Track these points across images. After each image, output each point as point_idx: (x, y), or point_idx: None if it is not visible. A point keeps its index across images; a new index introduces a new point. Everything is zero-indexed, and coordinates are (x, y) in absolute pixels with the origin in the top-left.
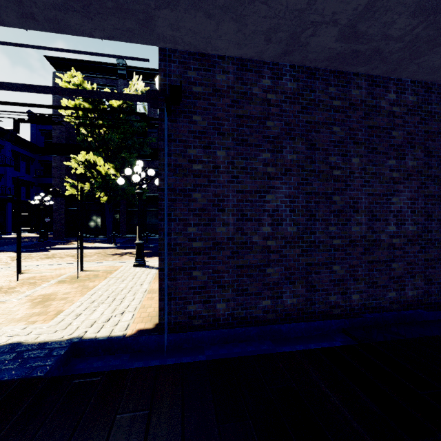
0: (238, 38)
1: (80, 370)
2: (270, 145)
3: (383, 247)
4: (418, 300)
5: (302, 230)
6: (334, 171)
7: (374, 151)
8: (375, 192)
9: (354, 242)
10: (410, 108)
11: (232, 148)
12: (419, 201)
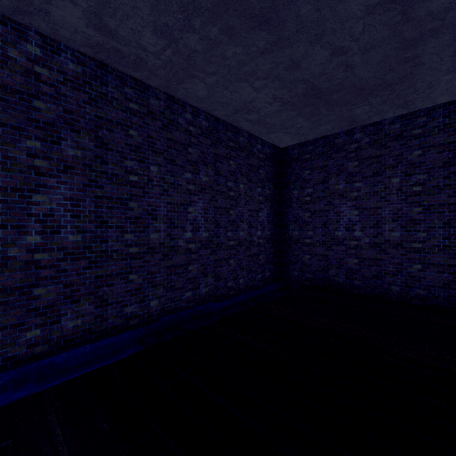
0: None
1: None
2: (40, 132)
3: (181, 252)
4: (210, 295)
5: (90, 239)
6: (131, 176)
7: (173, 163)
8: (173, 201)
9: (153, 249)
10: (203, 131)
11: None
12: (211, 211)
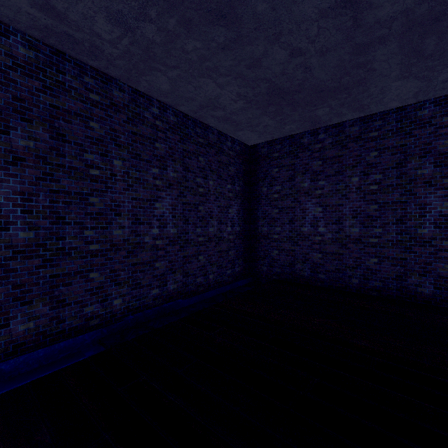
0: None
1: None
2: None
3: (147, 249)
4: (178, 292)
5: (45, 236)
6: (92, 170)
7: (138, 158)
8: (139, 197)
9: (116, 246)
10: (171, 126)
11: None
12: (179, 207)
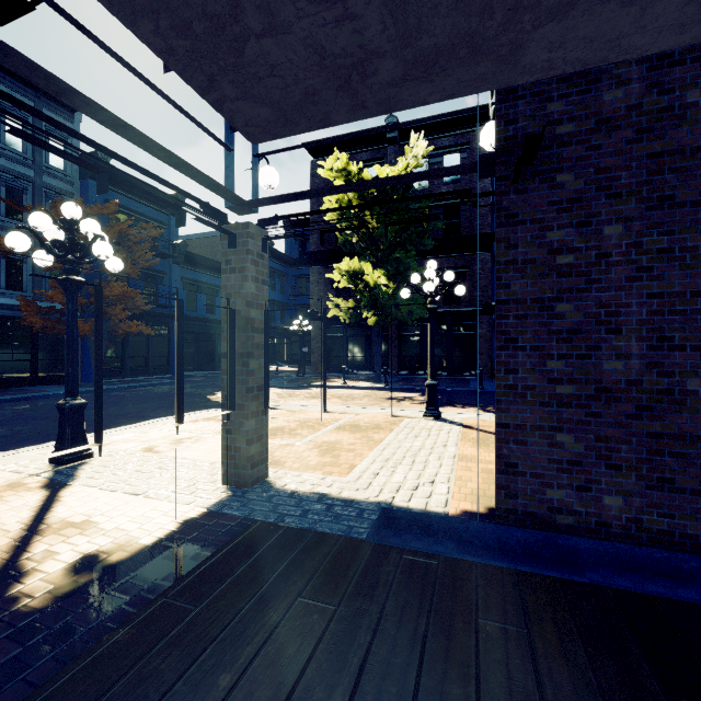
0: (683, 16)
1: (396, 545)
2: None
3: None
4: None
5: None
6: None
7: None
8: None
9: None
10: None
11: (637, 217)
12: None
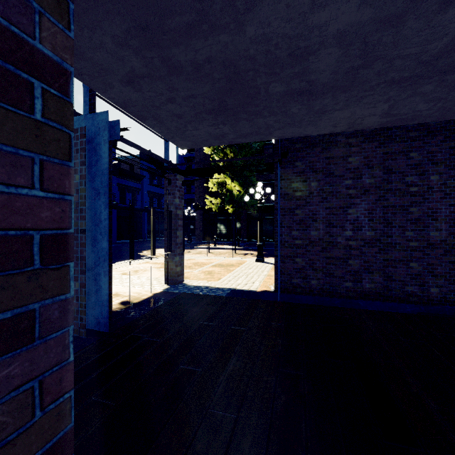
0: (317, 130)
1: None
2: (351, 174)
3: None
4: None
5: (379, 234)
6: (411, 188)
7: None
8: None
9: (433, 245)
10: None
11: (322, 180)
12: None
